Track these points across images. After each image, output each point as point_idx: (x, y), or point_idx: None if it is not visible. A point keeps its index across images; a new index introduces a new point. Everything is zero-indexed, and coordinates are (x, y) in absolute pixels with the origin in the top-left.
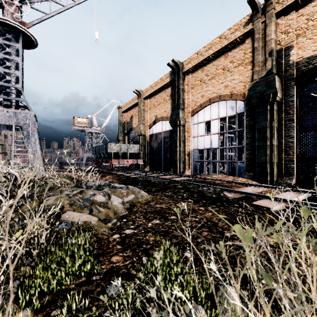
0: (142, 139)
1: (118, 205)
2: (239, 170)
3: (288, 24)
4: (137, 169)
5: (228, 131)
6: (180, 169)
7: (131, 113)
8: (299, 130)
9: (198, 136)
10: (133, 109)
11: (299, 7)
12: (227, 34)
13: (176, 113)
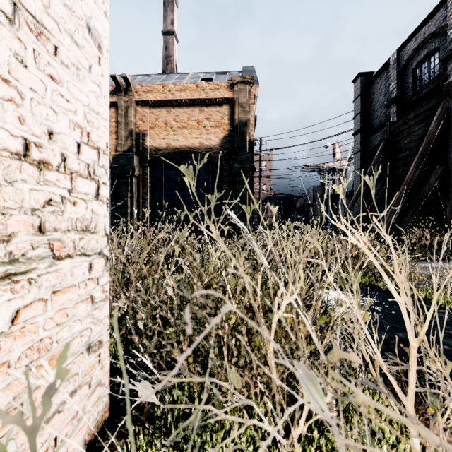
0: None
1: None
2: None
3: (144, 114)
4: None
5: None
6: None
7: None
8: (152, 202)
9: None
10: None
11: (151, 106)
12: None
13: None
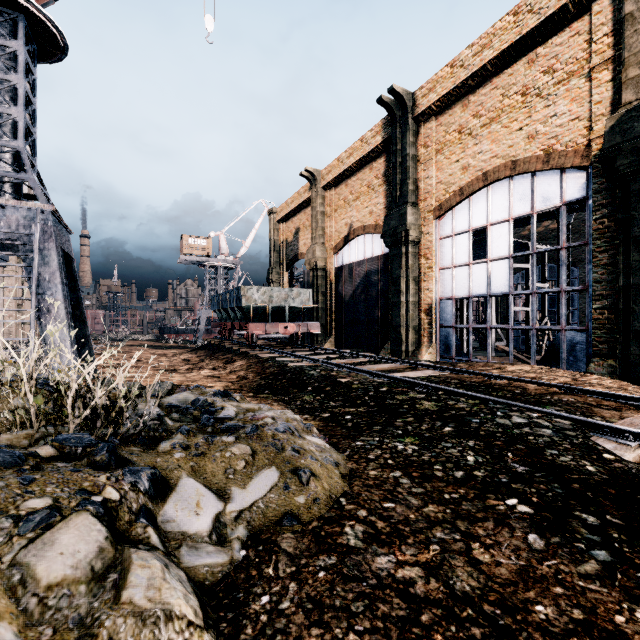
0: (320, 278)
1: (151, 608)
2: (571, 351)
3: None
4: (309, 343)
5: (536, 251)
6: (407, 346)
7: (296, 222)
8: None
9: (454, 267)
10: (300, 214)
11: None
12: (535, 1)
13: (397, 213)
